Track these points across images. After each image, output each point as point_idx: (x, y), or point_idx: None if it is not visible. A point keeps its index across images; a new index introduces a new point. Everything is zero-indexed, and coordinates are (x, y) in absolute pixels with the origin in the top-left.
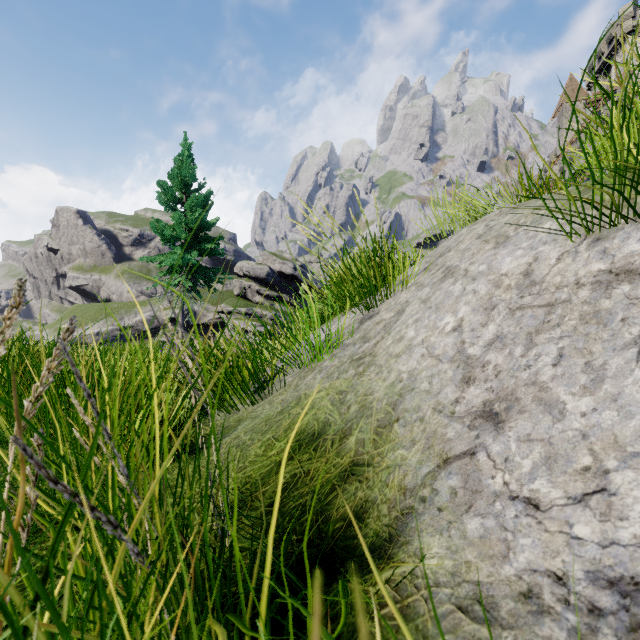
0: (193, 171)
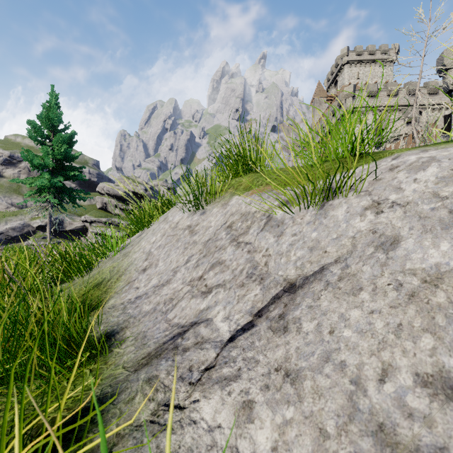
0: (59, 116)
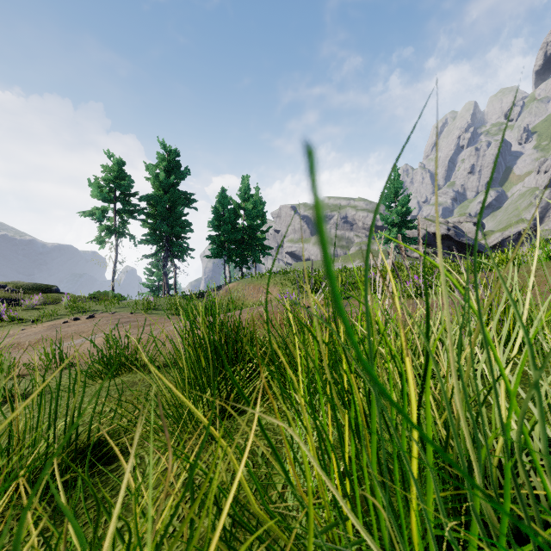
0: (401, 184)
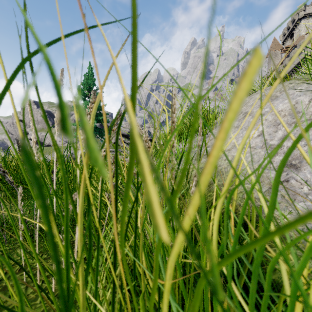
0: (93, 81)
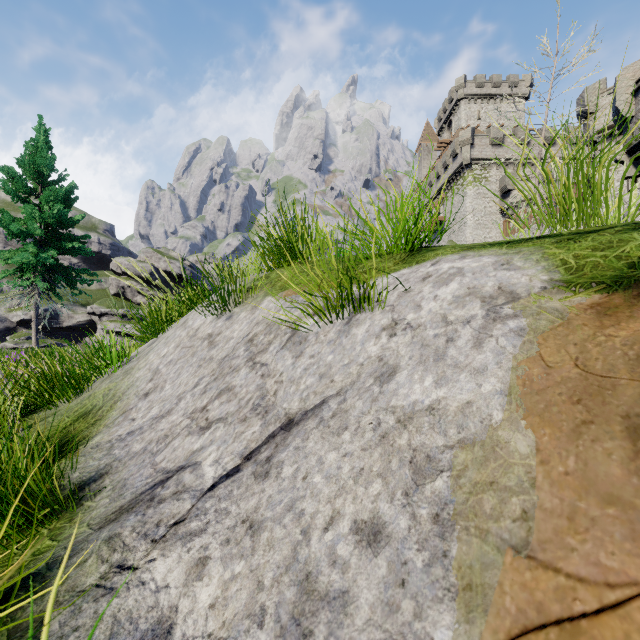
0: (51, 161)
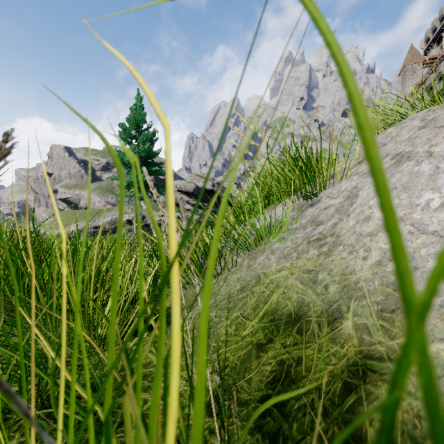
0: (143, 116)
